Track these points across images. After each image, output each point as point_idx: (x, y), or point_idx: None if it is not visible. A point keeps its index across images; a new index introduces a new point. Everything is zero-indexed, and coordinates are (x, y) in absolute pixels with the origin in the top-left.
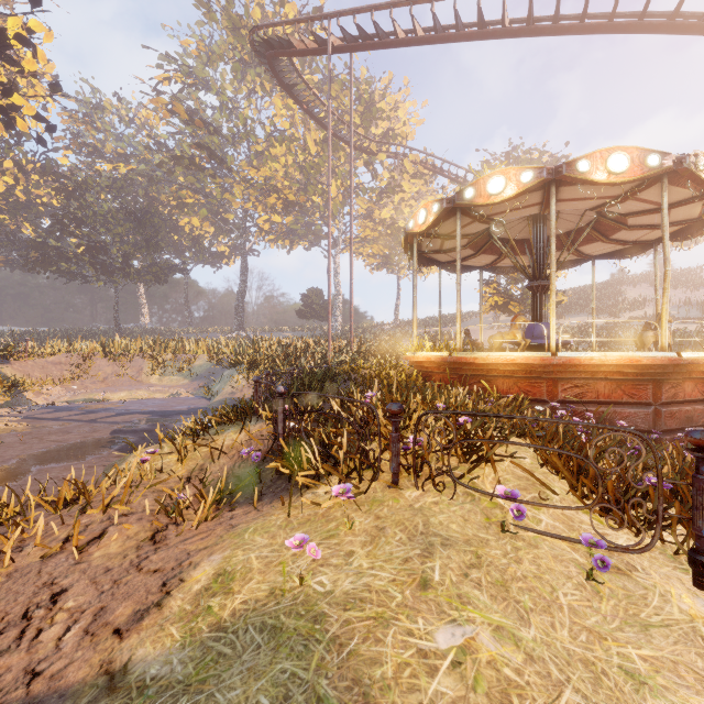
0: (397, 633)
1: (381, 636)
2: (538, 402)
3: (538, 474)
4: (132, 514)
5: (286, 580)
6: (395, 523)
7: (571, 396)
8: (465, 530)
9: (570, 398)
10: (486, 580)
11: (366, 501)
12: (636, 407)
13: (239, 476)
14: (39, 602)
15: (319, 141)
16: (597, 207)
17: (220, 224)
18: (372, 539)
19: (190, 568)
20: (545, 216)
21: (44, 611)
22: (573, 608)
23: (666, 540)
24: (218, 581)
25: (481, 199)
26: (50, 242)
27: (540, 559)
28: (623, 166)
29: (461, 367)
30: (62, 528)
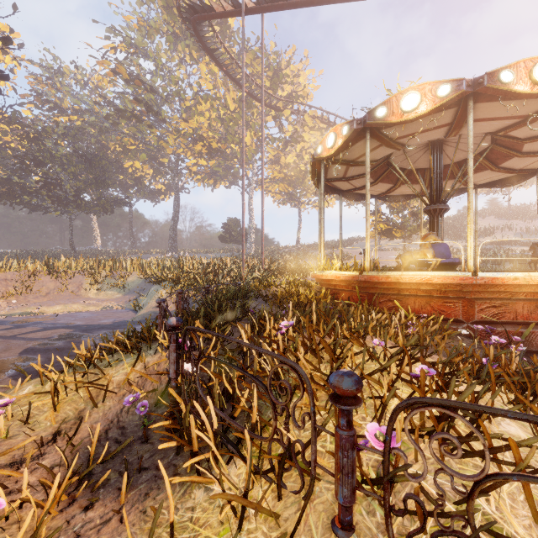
0: None
1: None
2: (452, 321)
3: None
4: None
5: None
6: None
7: (488, 316)
8: None
9: (487, 319)
10: None
11: None
12: None
13: (124, 427)
14: None
15: (236, 99)
16: (503, 129)
17: (158, 167)
18: None
19: None
20: (441, 145)
21: None
22: None
23: None
24: None
25: (393, 117)
26: (14, 179)
27: None
28: None
29: (371, 286)
30: None
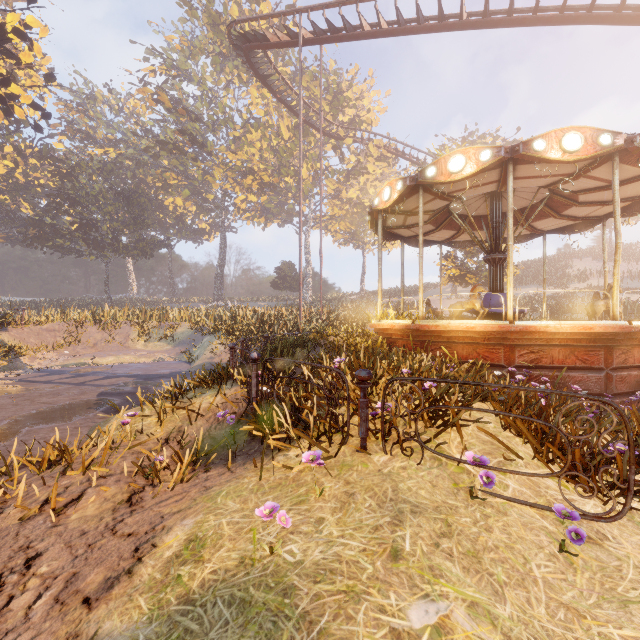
0: (369, 609)
1: (352, 612)
2: (496, 366)
3: (502, 438)
4: (111, 475)
5: (256, 548)
6: (364, 488)
7: (527, 361)
8: (434, 497)
9: (526, 363)
10: (458, 550)
11: (336, 465)
12: (588, 372)
13: (215, 438)
14: (13, 566)
15: (291, 127)
16: (551, 184)
17: (201, 204)
18: (342, 505)
19: (163, 532)
20: (500, 193)
21: (17, 576)
22: (548, 582)
23: (634, 507)
24: (189, 547)
25: (442, 177)
26: (46, 220)
27: (510, 527)
28: (576, 145)
29: (423, 334)
30: (43, 489)
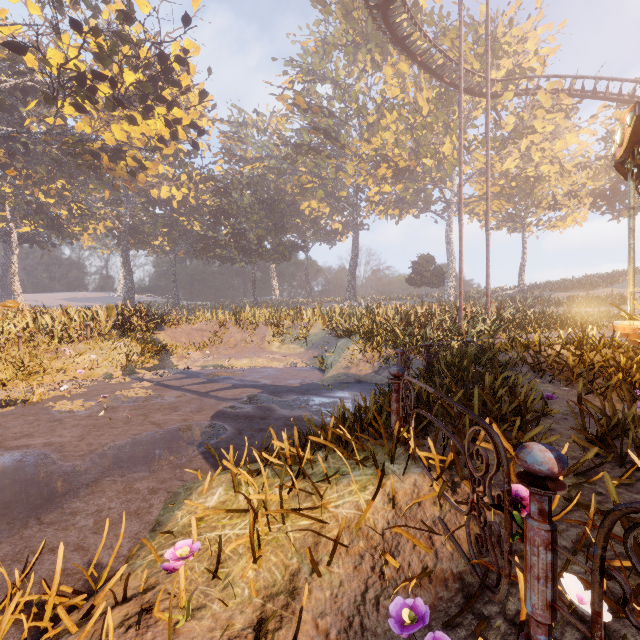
0: None
1: None
2: None
3: None
4: None
5: None
6: None
7: None
8: None
9: None
10: None
11: None
12: None
13: None
14: None
15: (431, 99)
16: None
17: (334, 204)
18: None
19: None
20: None
21: None
22: None
23: None
24: None
25: None
26: (209, 234)
27: None
28: None
29: None
30: None
